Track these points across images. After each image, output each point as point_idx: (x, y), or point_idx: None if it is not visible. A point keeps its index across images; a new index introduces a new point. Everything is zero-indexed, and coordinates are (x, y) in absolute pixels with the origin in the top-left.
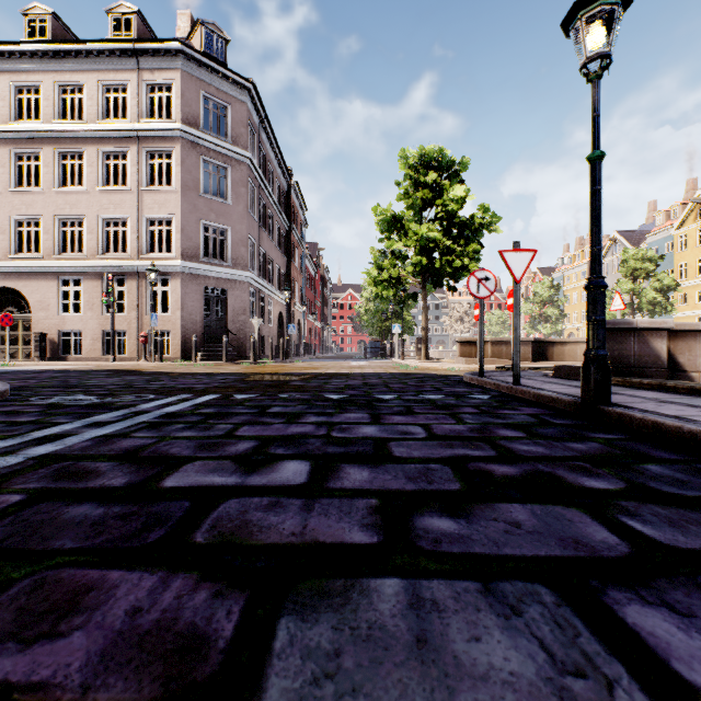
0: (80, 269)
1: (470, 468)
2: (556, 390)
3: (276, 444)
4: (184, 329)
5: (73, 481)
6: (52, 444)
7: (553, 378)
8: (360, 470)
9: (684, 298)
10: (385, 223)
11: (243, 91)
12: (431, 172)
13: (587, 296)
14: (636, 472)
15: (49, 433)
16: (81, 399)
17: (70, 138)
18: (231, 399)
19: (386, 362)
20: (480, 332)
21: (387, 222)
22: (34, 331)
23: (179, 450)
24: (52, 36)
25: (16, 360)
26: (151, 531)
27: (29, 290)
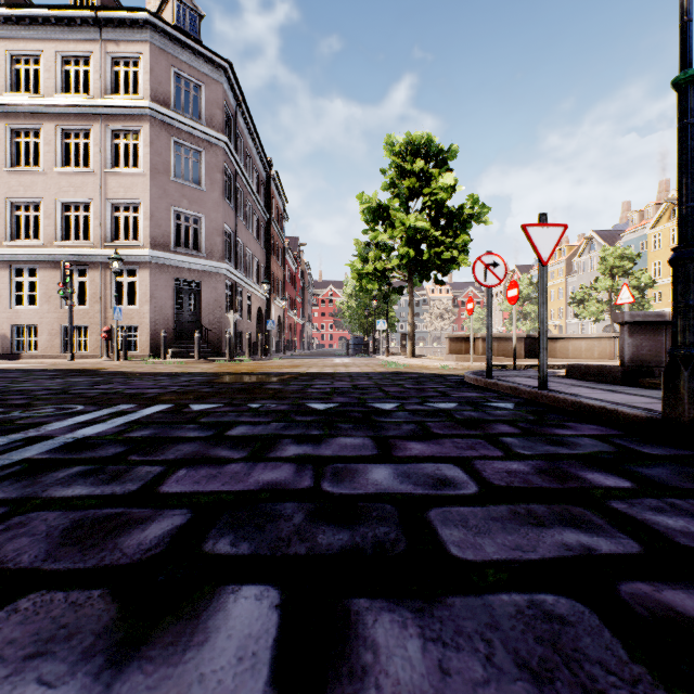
0: (36, 258)
1: (635, 607)
2: (597, 397)
3: (222, 519)
4: (153, 323)
5: None
6: None
7: (570, 379)
8: (398, 628)
9: (657, 296)
10: (370, 212)
11: (219, 70)
12: (418, 160)
13: (674, 272)
14: None
15: None
16: None
17: (24, 113)
18: (184, 411)
19: (370, 359)
20: (487, 326)
21: (372, 211)
22: None
23: (20, 548)
24: (4, 1)
25: None
26: None
27: None
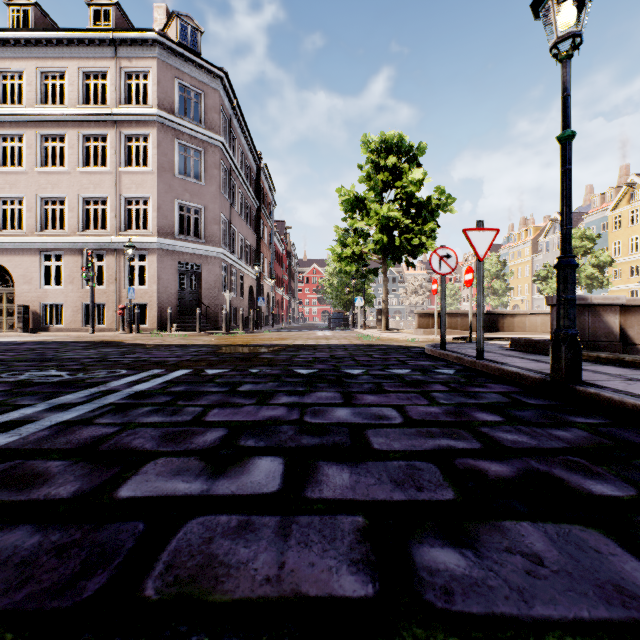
0: (61, 245)
1: (458, 466)
2: (520, 365)
3: (247, 432)
4: (160, 301)
5: (15, 490)
6: (6, 434)
7: (511, 351)
8: (340, 470)
9: (617, 273)
10: (348, 204)
11: (216, 79)
12: (391, 156)
13: (557, 275)
14: (639, 471)
15: (8, 419)
16: (52, 375)
17: (52, 121)
18: (202, 374)
19: (349, 332)
20: (441, 307)
21: (350, 203)
22: (17, 303)
23: (141, 442)
24: (34, 25)
25: (1, 331)
26: (90, 577)
27: (12, 265)
